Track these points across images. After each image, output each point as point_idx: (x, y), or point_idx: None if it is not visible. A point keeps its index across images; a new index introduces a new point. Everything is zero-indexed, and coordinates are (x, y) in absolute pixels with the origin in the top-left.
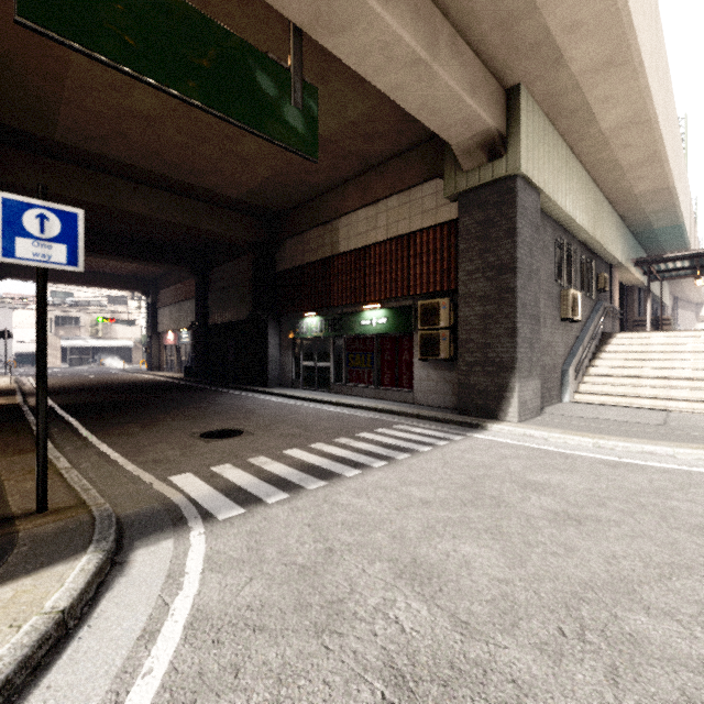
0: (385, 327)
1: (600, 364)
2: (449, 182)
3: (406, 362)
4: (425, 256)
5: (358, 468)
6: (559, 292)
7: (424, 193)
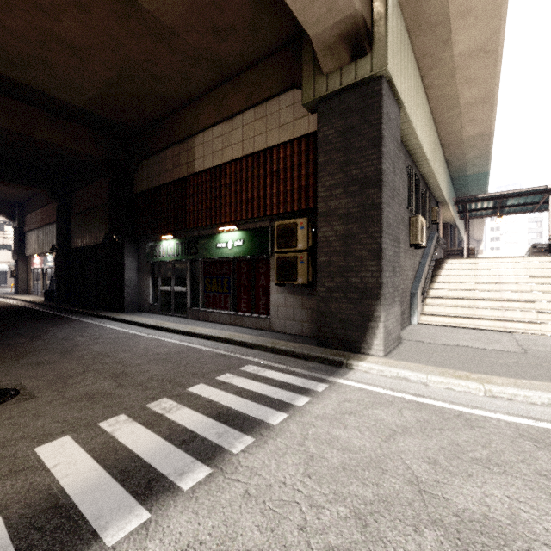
0: (241, 249)
1: (438, 287)
2: (307, 87)
3: (263, 286)
4: (282, 173)
5: (148, 497)
6: (408, 218)
7: (280, 105)
